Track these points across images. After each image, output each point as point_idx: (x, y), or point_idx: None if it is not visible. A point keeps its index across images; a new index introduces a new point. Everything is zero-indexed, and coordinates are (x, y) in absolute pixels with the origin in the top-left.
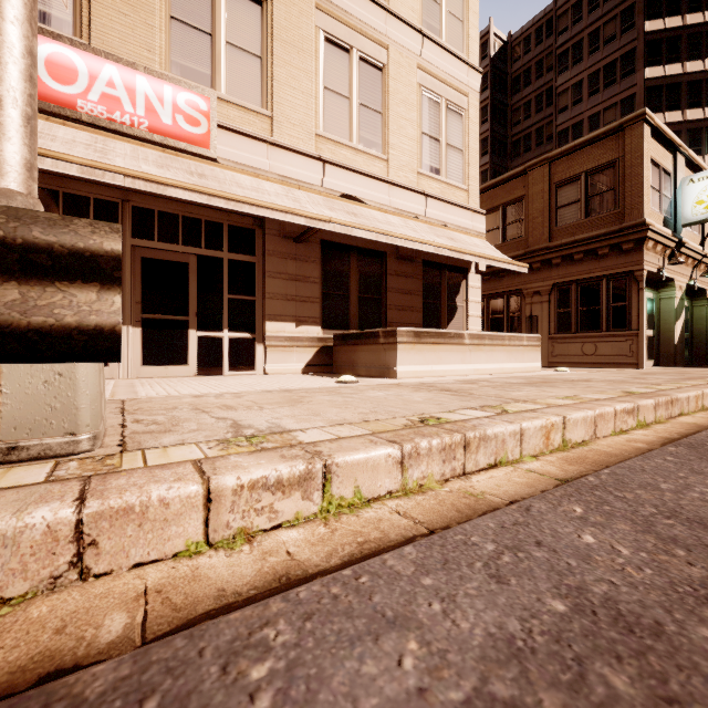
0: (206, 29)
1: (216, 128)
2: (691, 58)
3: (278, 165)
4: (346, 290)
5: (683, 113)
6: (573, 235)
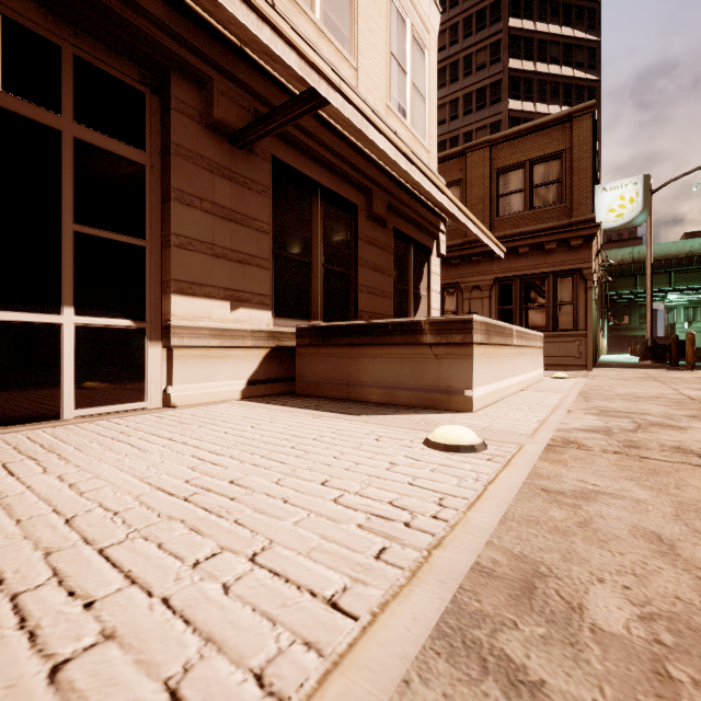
0: None
1: None
2: (540, 100)
3: None
4: (307, 254)
5: None
6: (516, 226)
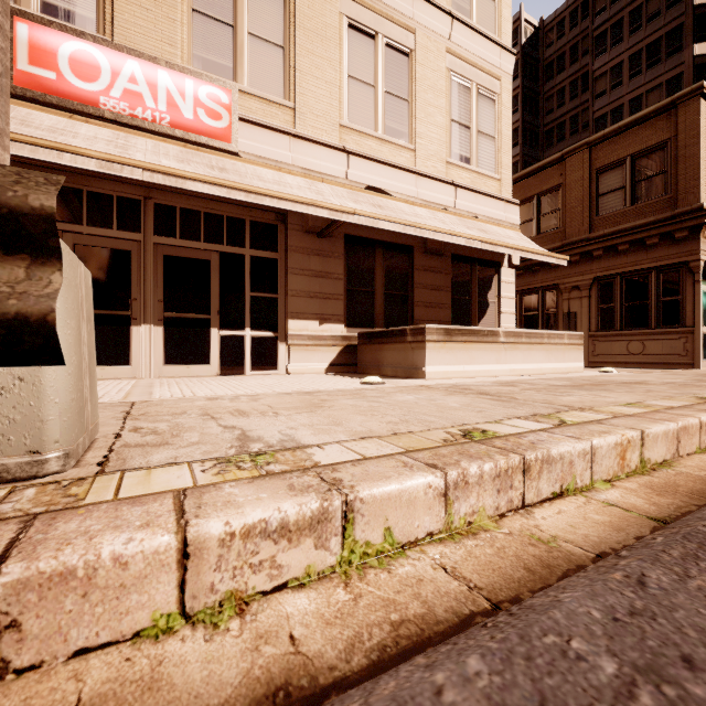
0: (228, 20)
1: (237, 122)
2: None
3: (300, 157)
4: (371, 286)
5: None
6: (617, 224)
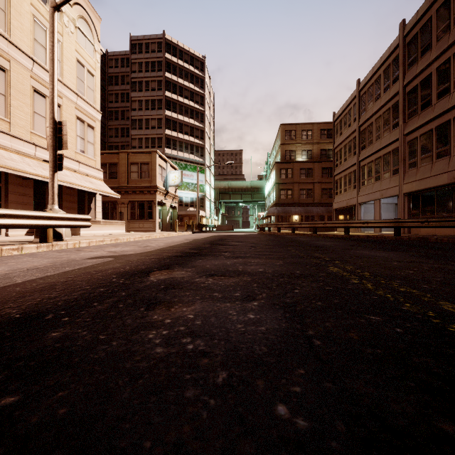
0: None
1: None
2: (180, 114)
3: (15, 145)
4: (44, 200)
5: (177, 134)
6: (136, 184)
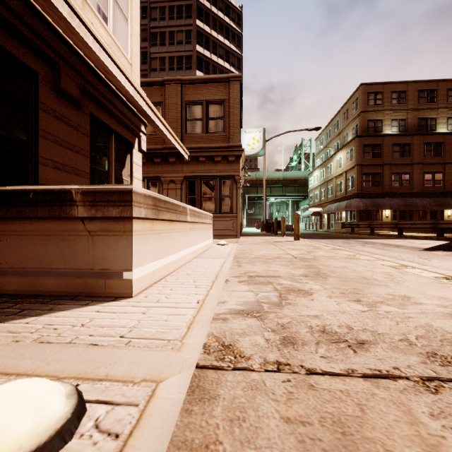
0: None
1: None
2: None
3: None
4: None
5: None
6: (198, 143)
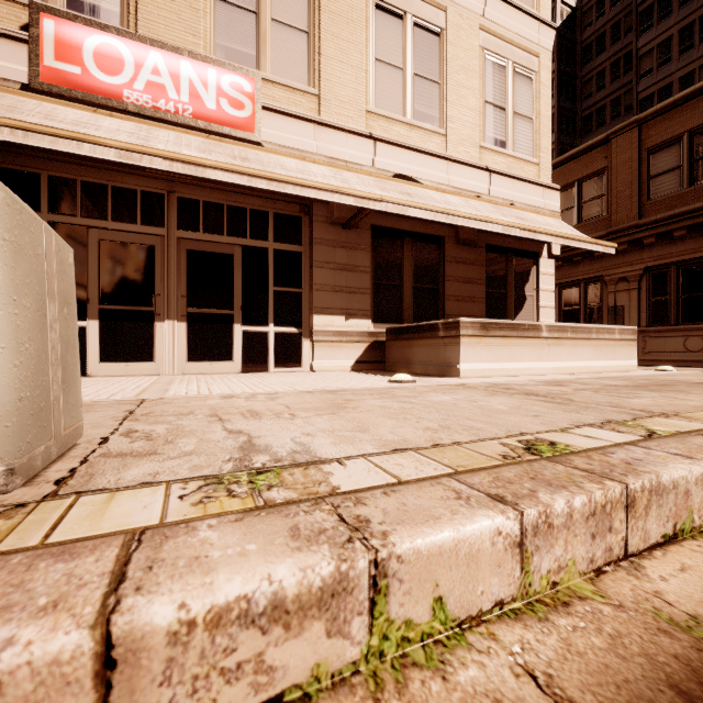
0: (251, 7)
1: (260, 110)
2: None
3: (325, 146)
4: (399, 280)
5: None
6: (672, 208)
